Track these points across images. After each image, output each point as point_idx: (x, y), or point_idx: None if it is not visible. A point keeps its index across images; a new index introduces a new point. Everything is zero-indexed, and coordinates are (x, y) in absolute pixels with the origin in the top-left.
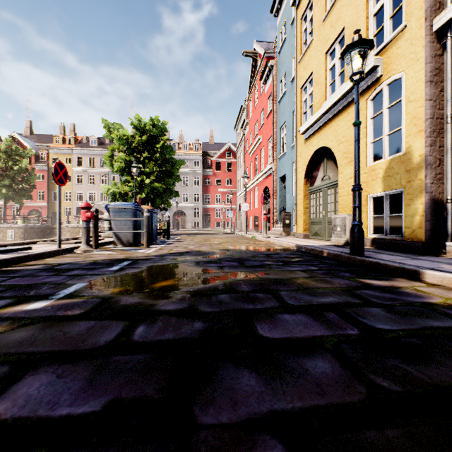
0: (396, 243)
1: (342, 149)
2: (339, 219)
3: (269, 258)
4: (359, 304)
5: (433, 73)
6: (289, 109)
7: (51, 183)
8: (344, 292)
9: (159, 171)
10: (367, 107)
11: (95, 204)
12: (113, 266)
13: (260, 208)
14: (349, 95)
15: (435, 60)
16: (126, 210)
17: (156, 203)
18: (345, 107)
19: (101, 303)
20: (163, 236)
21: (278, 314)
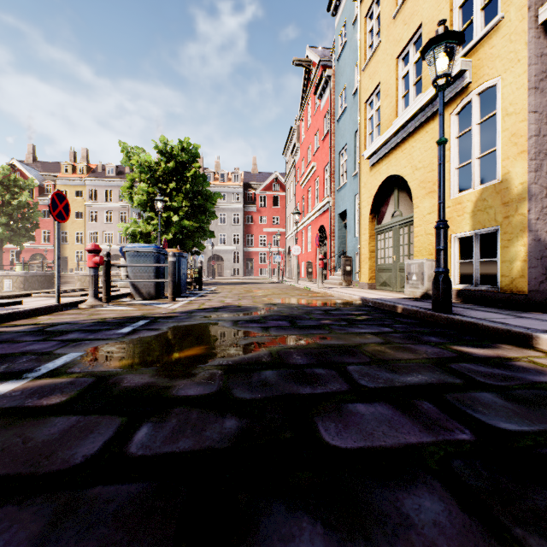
0: (490, 296)
1: (419, 177)
2: (415, 265)
3: (328, 315)
4: (462, 386)
5: (538, 78)
6: (351, 130)
7: None
8: (435, 367)
9: (189, 206)
10: (451, 124)
11: (113, 247)
12: (124, 327)
13: (315, 252)
14: (427, 109)
15: (541, 61)
16: (147, 254)
17: (186, 246)
18: (422, 124)
19: (94, 385)
20: (194, 287)
21: (348, 404)
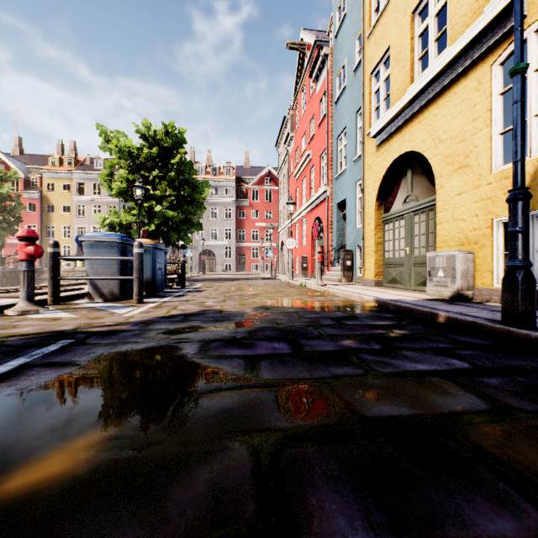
0: None
1: (444, 150)
2: (441, 258)
3: (344, 328)
4: None
5: None
6: (351, 110)
7: (44, 216)
8: None
9: (175, 196)
10: (493, 77)
11: None
12: (12, 359)
13: (310, 246)
14: (457, 64)
15: None
16: (109, 245)
17: (170, 238)
18: (449, 85)
19: None
20: (177, 284)
21: None
